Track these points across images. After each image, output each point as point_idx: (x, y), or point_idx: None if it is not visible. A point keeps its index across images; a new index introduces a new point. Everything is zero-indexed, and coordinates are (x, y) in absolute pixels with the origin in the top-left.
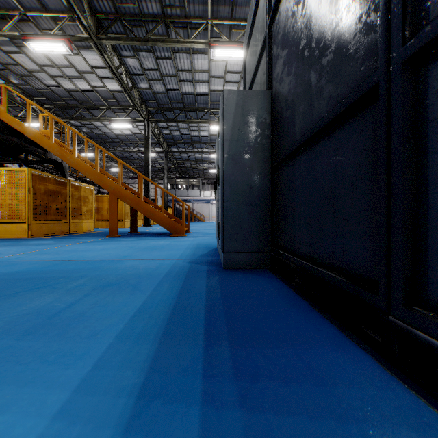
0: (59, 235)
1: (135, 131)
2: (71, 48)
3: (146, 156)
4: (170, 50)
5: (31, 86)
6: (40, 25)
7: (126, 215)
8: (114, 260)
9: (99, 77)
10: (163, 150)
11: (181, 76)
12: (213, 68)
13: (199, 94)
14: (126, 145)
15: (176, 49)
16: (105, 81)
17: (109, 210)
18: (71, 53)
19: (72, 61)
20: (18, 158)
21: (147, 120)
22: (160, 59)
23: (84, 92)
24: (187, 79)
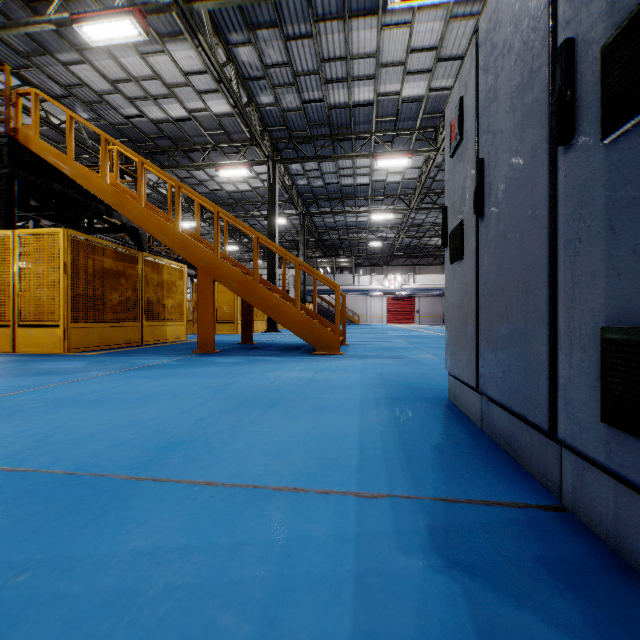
0: (122, 347)
1: (255, 183)
2: (145, 29)
3: (270, 218)
4: (309, 20)
5: (105, 121)
6: (102, 3)
7: (239, 314)
8: (109, 480)
9: (197, 92)
10: (297, 213)
11: (327, 73)
12: (386, 47)
13: (357, 105)
14: (244, 208)
15: (321, 15)
16: (207, 98)
17: (199, 303)
18: (145, 38)
19: (155, 66)
20: (77, 224)
21: (272, 160)
22: (292, 42)
23: (178, 123)
24: (338, 76)
